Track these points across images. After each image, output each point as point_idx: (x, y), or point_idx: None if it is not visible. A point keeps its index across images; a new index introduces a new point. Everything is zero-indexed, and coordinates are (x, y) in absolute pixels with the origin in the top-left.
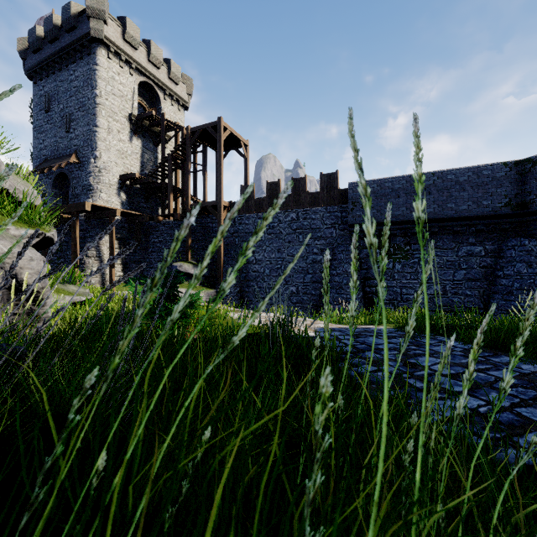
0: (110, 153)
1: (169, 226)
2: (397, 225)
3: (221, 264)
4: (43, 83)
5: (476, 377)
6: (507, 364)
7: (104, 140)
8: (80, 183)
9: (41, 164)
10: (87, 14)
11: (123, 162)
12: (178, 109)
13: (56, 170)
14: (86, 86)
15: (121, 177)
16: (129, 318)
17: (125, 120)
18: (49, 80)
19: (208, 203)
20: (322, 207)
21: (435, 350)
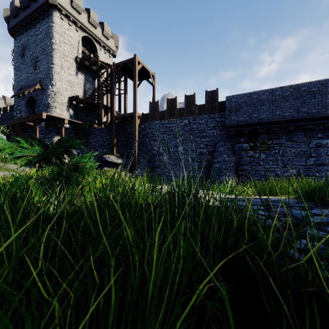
0: (62, 82)
1: (101, 131)
2: (262, 125)
3: (136, 156)
4: (20, 38)
5: None
6: None
7: (58, 73)
8: (43, 102)
9: (18, 91)
10: None
11: (71, 89)
12: (109, 56)
13: (28, 95)
14: (46, 38)
15: (69, 98)
16: None
17: (73, 61)
18: (24, 35)
19: (127, 114)
20: (206, 115)
21: None
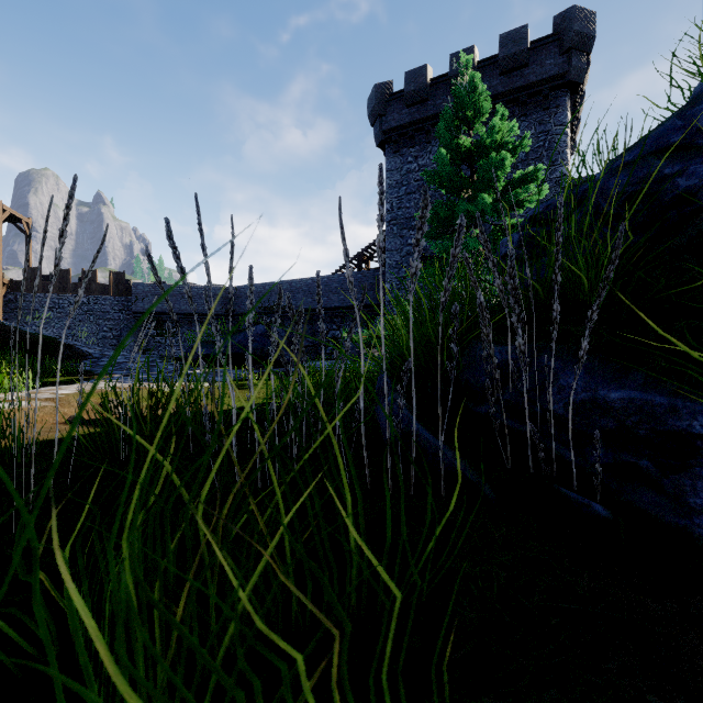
0: None
1: None
2: (167, 315)
3: None
4: None
5: None
6: None
7: None
8: None
9: None
10: None
11: None
12: None
13: None
14: None
15: None
16: None
17: None
18: None
19: None
20: (112, 296)
21: None
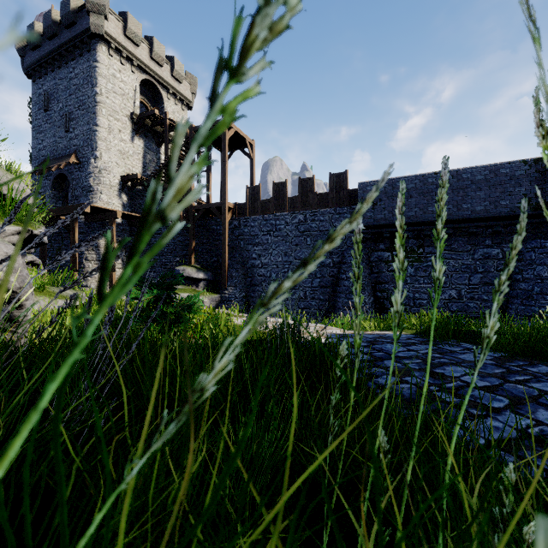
0: (111, 154)
1: None
2: (409, 226)
3: (226, 268)
4: (42, 81)
5: (516, 390)
6: (547, 375)
7: (104, 140)
8: (80, 184)
9: (40, 165)
10: (87, 9)
11: (125, 162)
12: (181, 108)
13: (55, 171)
14: (86, 84)
15: (122, 178)
16: (124, 323)
17: (126, 119)
18: (48, 78)
19: (212, 205)
20: (331, 208)
21: (461, 358)
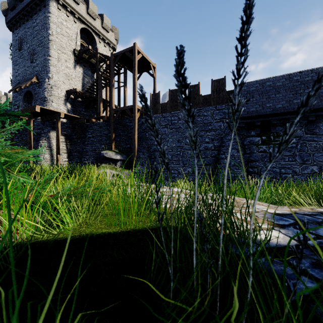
0: (59, 75)
1: (100, 126)
2: (277, 116)
3: (136, 152)
4: (17, 31)
5: None
6: None
7: (55, 66)
8: (39, 97)
9: (16, 86)
10: None
11: (69, 82)
12: (109, 49)
13: (25, 89)
14: (43, 29)
15: (67, 92)
16: None
17: (70, 53)
18: (21, 28)
19: (126, 107)
20: (212, 106)
21: None
